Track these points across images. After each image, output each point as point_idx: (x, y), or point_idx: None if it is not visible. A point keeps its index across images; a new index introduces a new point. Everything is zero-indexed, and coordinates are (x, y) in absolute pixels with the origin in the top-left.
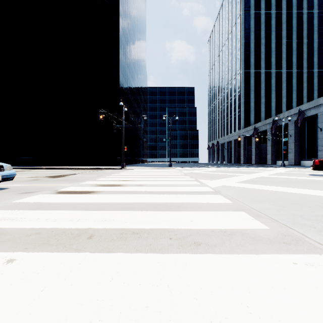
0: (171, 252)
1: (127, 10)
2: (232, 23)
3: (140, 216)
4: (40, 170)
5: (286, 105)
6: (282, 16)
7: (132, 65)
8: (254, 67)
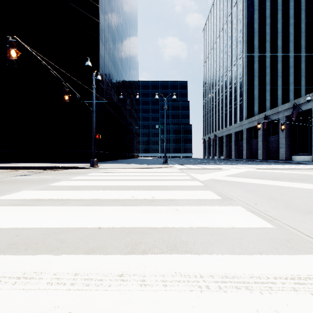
0: None
1: None
2: (232, 4)
3: None
4: None
5: (294, 93)
6: None
7: (119, 42)
8: (258, 50)
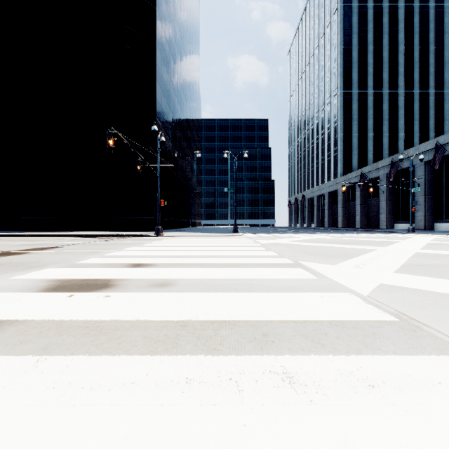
0: None
1: None
2: (325, 23)
3: None
4: (15, 238)
5: (404, 141)
6: (399, 11)
7: (177, 79)
8: (357, 86)
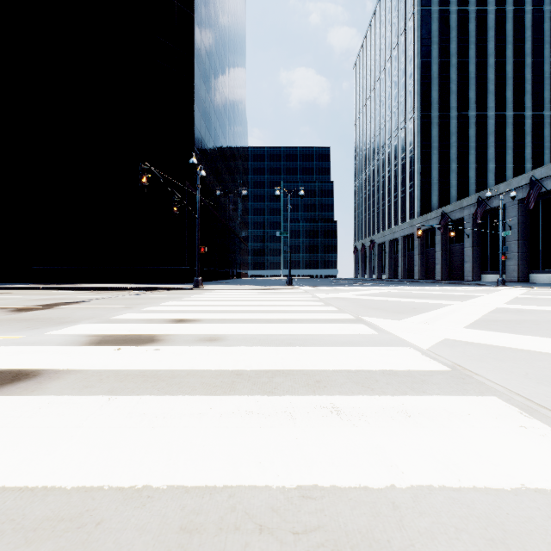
0: None
1: None
2: (399, 30)
3: None
4: (28, 292)
5: (495, 174)
6: (489, 16)
7: (219, 100)
8: (438, 107)
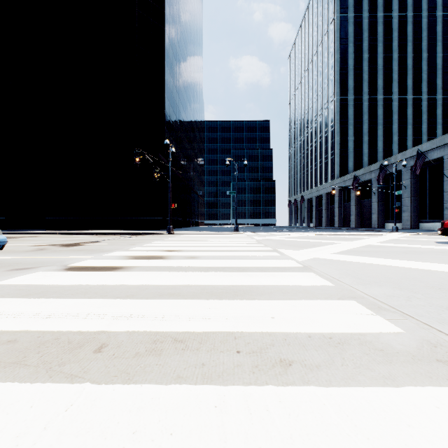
0: (240, 380)
1: (176, 11)
2: (323, 31)
3: (188, 309)
4: (51, 235)
5: (398, 145)
6: (393, 20)
7: (183, 89)
8: (353, 92)
